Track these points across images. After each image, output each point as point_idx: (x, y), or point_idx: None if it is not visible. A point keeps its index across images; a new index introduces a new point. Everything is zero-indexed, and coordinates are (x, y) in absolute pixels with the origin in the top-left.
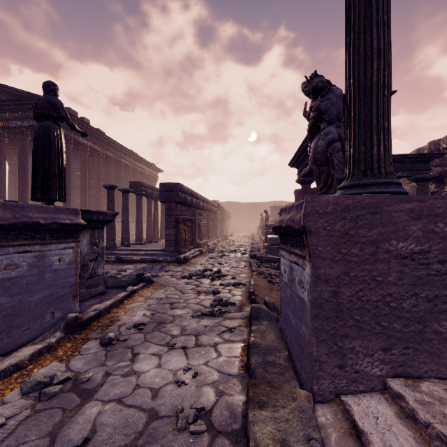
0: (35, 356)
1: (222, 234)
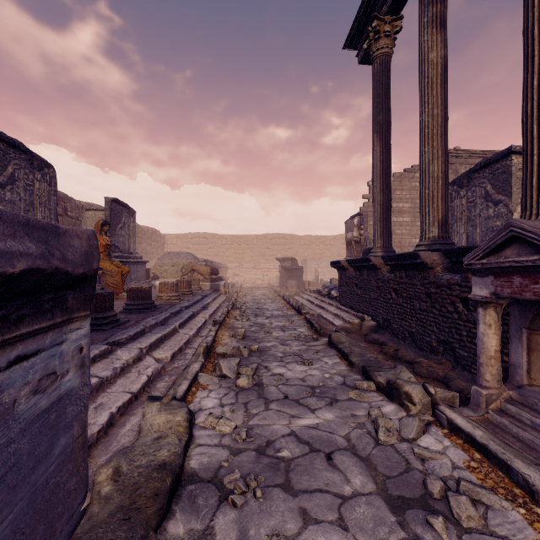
0: None
1: None
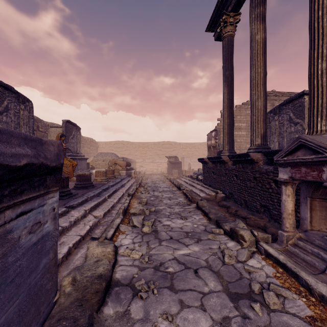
0: (326, 301)
1: None
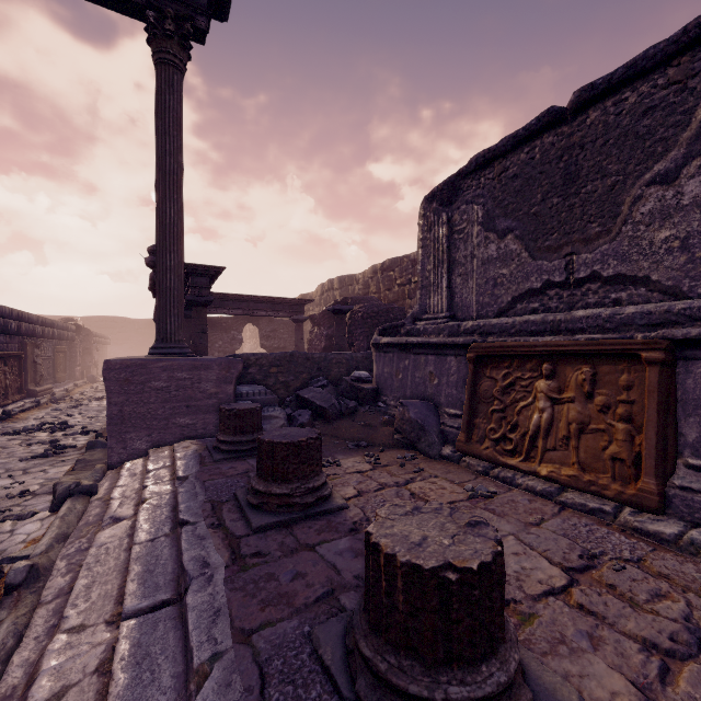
0: None
1: (87, 373)
